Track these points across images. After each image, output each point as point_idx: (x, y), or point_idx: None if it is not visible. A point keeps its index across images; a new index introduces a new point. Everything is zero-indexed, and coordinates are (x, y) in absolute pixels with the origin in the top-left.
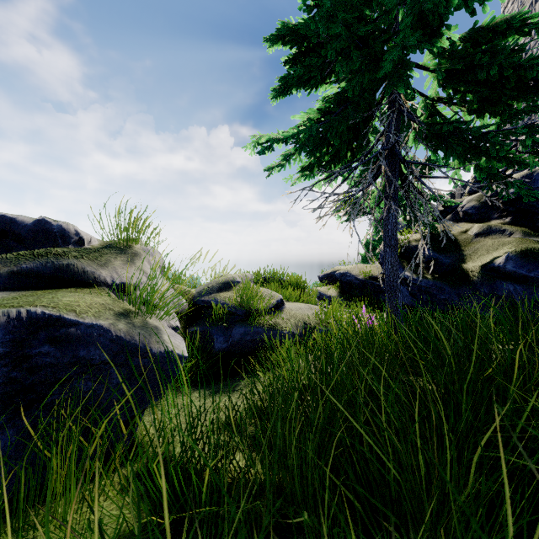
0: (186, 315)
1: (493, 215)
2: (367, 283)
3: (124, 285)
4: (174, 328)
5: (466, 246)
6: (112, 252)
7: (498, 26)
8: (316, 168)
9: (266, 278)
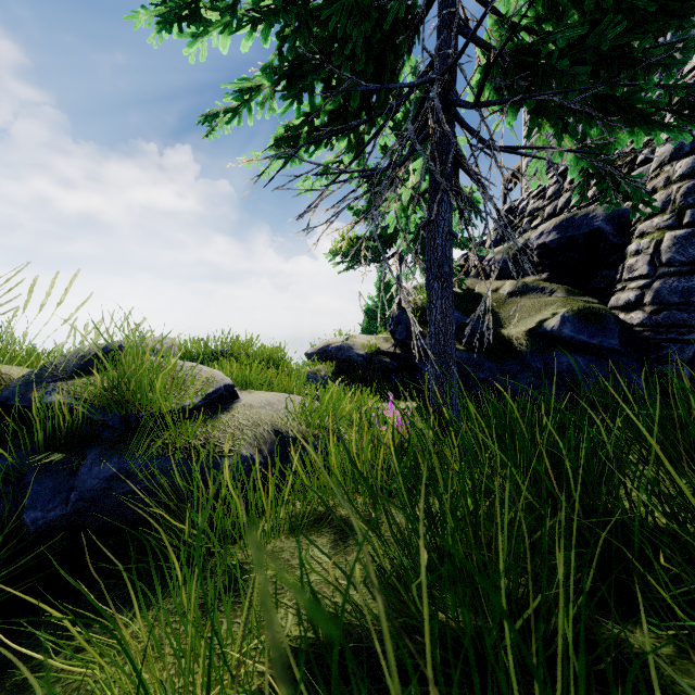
0: None
1: (526, 270)
2: (373, 360)
3: None
4: None
5: (500, 308)
6: None
7: None
8: (300, 141)
9: (219, 352)
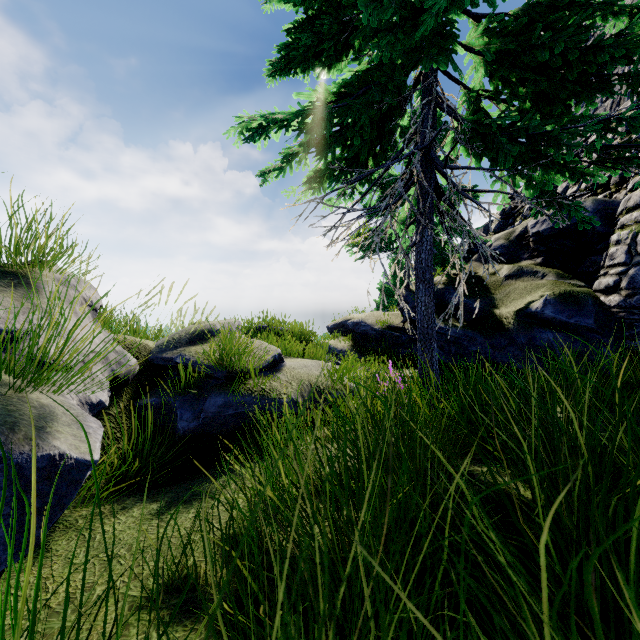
0: (136, 380)
1: (523, 255)
2: (385, 334)
3: None
4: (94, 405)
5: (496, 289)
6: None
7: None
8: (326, 179)
9: (261, 327)
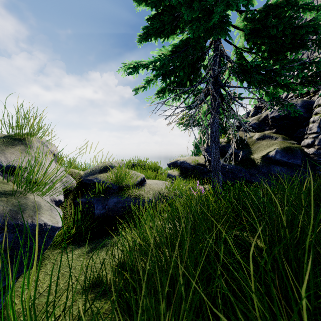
0: (75, 190)
1: (265, 128)
2: (196, 167)
3: (11, 167)
4: (57, 202)
5: (252, 145)
6: (5, 141)
7: (281, 3)
8: (166, 91)
9: (135, 164)
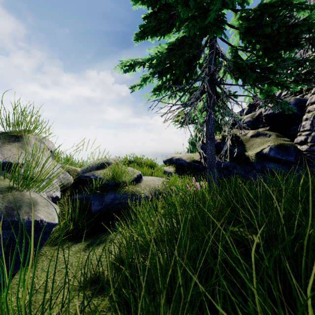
0: (72, 186)
1: (259, 125)
2: (191, 164)
3: (8, 163)
4: (54, 198)
5: (246, 142)
6: (1, 137)
7: (275, 2)
8: (163, 89)
9: (131, 161)
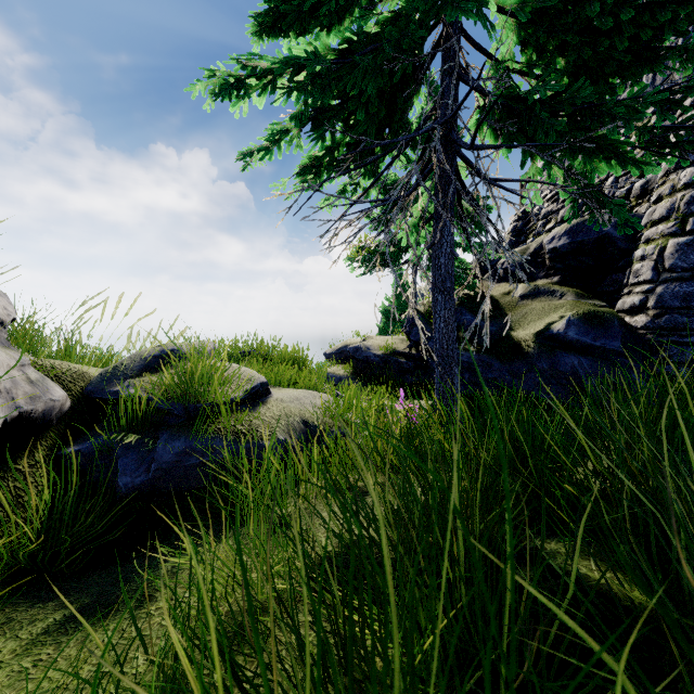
0: (65, 420)
1: (538, 273)
2: (390, 360)
3: None
4: None
5: (511, 310)
6: None
7: None
8: (323, 169)
9: (246, 353)
